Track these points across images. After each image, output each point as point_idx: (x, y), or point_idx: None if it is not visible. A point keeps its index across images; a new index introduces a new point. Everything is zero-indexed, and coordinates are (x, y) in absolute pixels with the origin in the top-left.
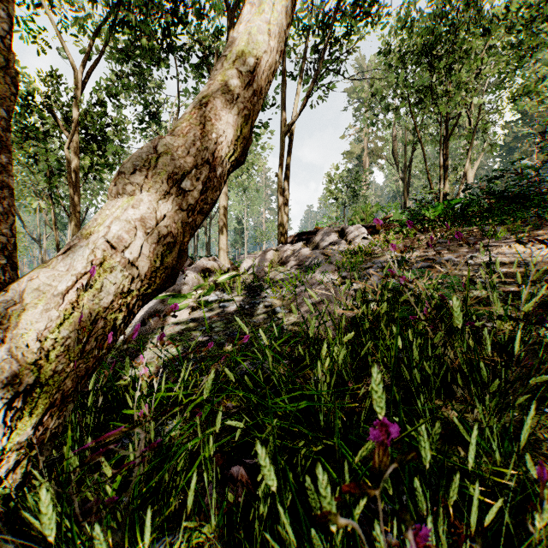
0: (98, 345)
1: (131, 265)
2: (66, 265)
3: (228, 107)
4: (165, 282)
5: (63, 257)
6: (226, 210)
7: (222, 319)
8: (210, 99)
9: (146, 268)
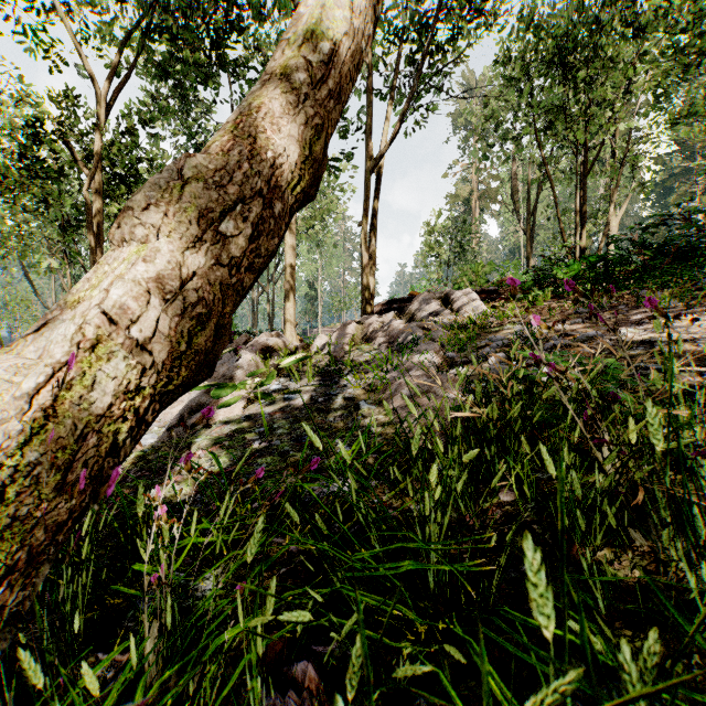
0: (88, 473)
1: (141, 348)
2: (38, 349)
3: (291, 113)
4: (196, 373)
5: (36, 337)
6: (294, 270)
7: (286, 417)
8: (264, 101)
9: (165, 353)
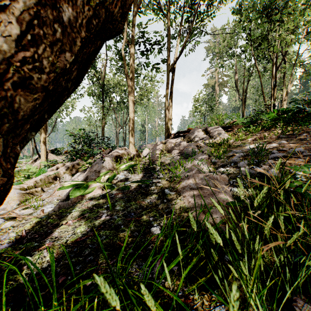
0: None
1: None
2: None
3: None
4: None
5: None
6: (133, 118)
7: (123, 197)
8: None
9: None
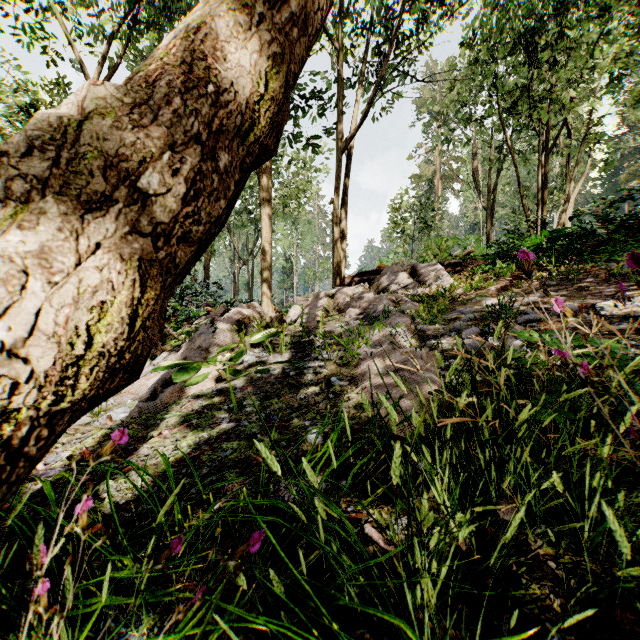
0: None
1: (8, 355)
2: None
3: (240, 37)
4: (106, 381)
5: None
6: (270, 244)
7: (257, 393)
8: (204, 21)
9: (49, 360)
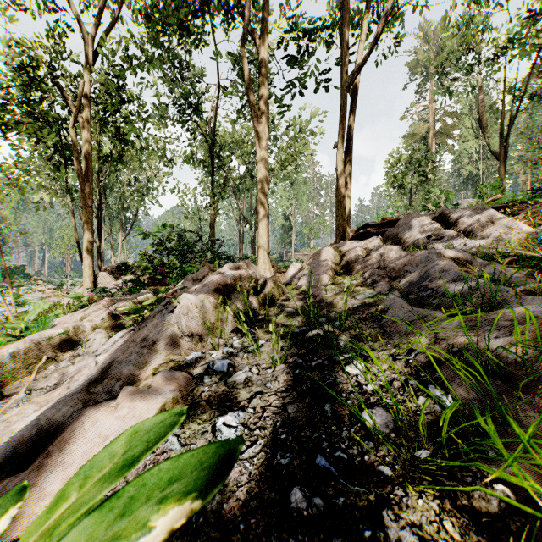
0: None
1: None
2: None
3: None
4: None
5: None
6: (267, 196)
7: None
8: None
9: None
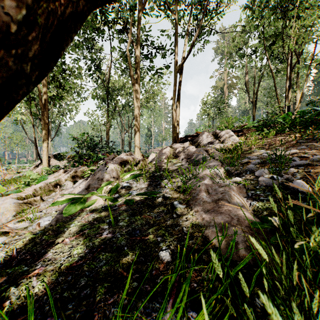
0: None
1: None
2: None
3: None
4: None
5: None
6: (139, 121)
7: (128, 210)
8: None
9: None
